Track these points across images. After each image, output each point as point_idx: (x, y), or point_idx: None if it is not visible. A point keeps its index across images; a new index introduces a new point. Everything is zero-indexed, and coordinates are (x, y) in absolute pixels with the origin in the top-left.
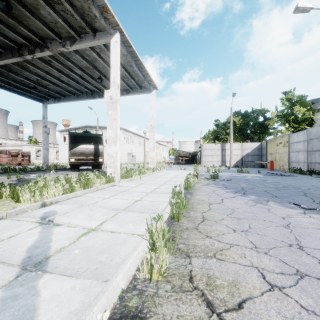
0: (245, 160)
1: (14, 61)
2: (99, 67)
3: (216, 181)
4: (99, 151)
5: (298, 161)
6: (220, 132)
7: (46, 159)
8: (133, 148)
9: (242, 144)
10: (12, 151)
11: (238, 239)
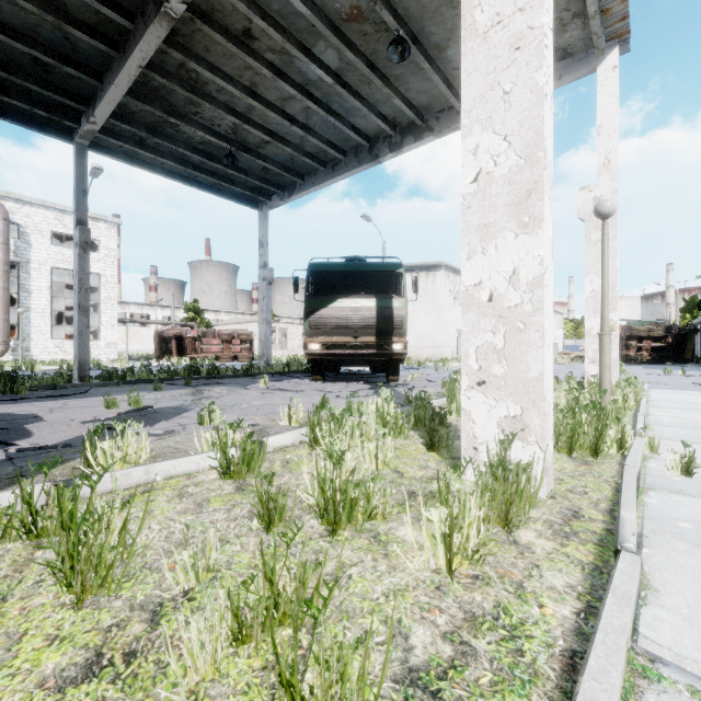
0: None
1: (154, 45)
2: None
3: None
4: (392, 317)
5: None
6: None
7: (266, 347)
8: None
9: None
10: (222, 332)
11: None
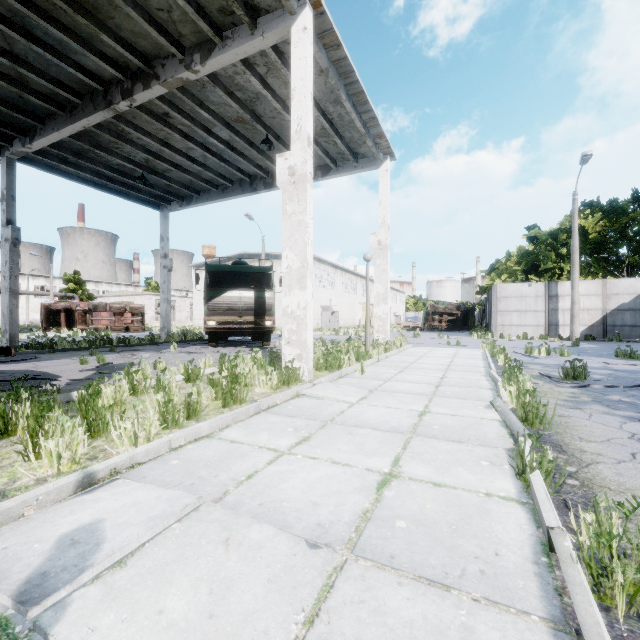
0: (615, 323)
1: (99, 119)
2: (264, 117)
3: (589, 388)
4: (265, 303)
5: None
6: (541, 256)
7: (167, 321)
8: (333, 297)
9: (604, 282)
10: (114, 306)
11: None
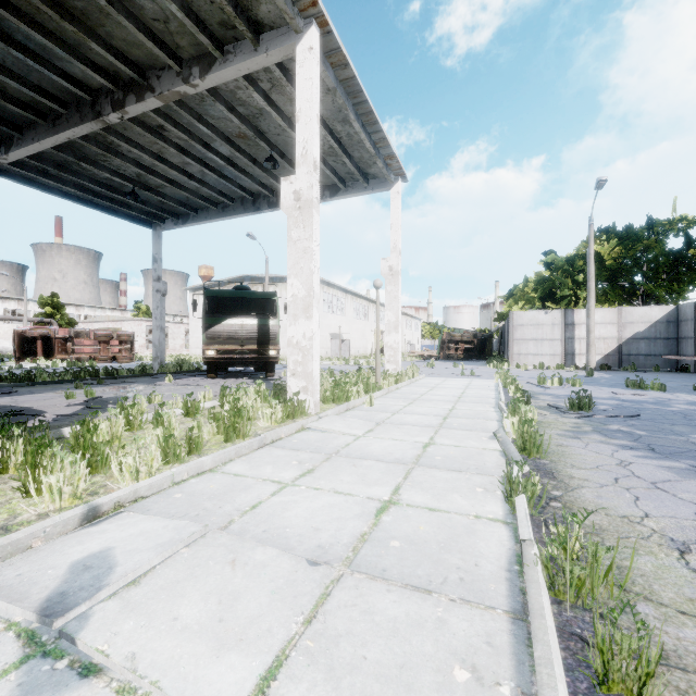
0: (630, 352)
1: (86, 131)
2: (268, 133)
3: (592, 418)
4: (269, 332)
5: None
6: (557, 282)
7: (160, 350)
8: (343, 324)
9: (620, 310)
10: (99, 333)
11: None
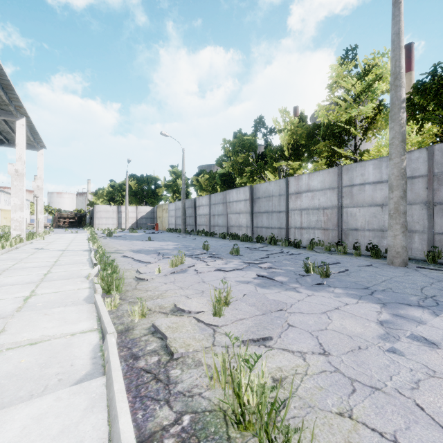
0: (140, 223)
1: None
2: None
3: (111, 237)
4: None
5: (172, 223)
6: (116, 194)
7: None
8: None
9: (137, 207)
10: None
11: (117, 245)
